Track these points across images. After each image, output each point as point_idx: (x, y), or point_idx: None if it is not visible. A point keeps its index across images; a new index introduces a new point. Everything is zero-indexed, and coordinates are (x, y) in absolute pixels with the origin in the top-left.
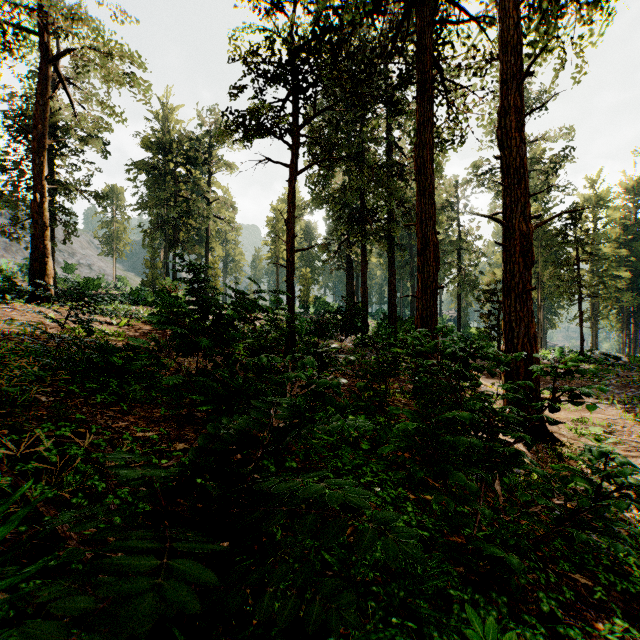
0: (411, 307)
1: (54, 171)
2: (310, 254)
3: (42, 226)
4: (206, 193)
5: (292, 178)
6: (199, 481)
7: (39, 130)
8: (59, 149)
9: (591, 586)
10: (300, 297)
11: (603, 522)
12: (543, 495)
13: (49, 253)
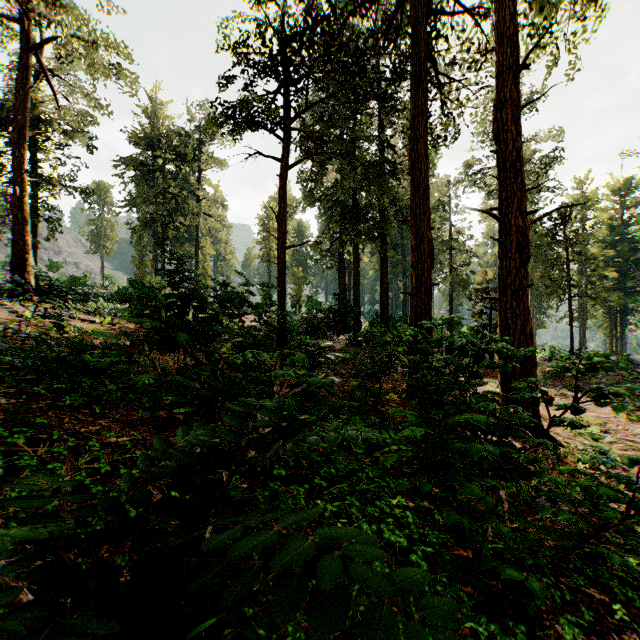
0: (403, 306)
1: (37, 165)
2: (302, 253)
3: (22, 221)
4: (196, 190)
5: (283, 172)
6: (173, 494)
7: (19, 121)
8: (42, 143)
9: (607, 602)
10: (292, 296)
11: (634, 538)
12: (550, 501)
13: (30, 249)
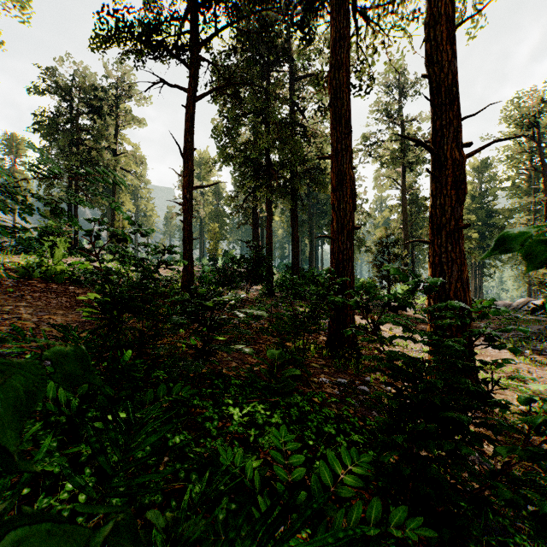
0: (309, 260)
1: None
2: (219, 211)
3: None
4: (112, 144)
5: (190, 104)
6: None
7: None
8: None
9: None
10: (209, 250)
11: None
12: None
13: None
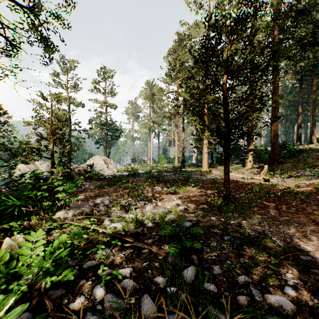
0: None
1: None
2: None
3: None
4: None
5: None
6: None
7: None
8: None
9: None
10: None
11: None
12: None
13: None
